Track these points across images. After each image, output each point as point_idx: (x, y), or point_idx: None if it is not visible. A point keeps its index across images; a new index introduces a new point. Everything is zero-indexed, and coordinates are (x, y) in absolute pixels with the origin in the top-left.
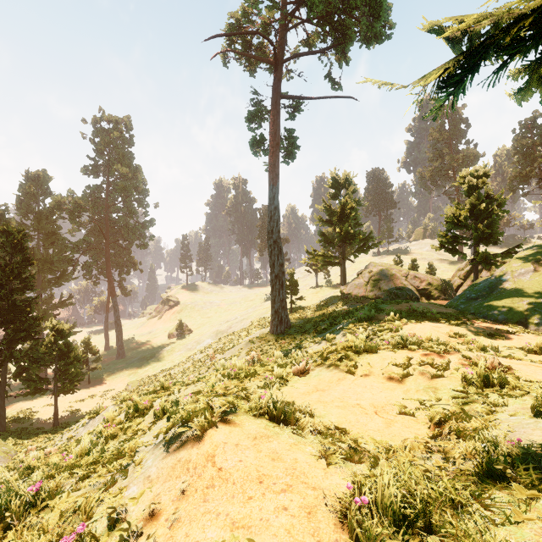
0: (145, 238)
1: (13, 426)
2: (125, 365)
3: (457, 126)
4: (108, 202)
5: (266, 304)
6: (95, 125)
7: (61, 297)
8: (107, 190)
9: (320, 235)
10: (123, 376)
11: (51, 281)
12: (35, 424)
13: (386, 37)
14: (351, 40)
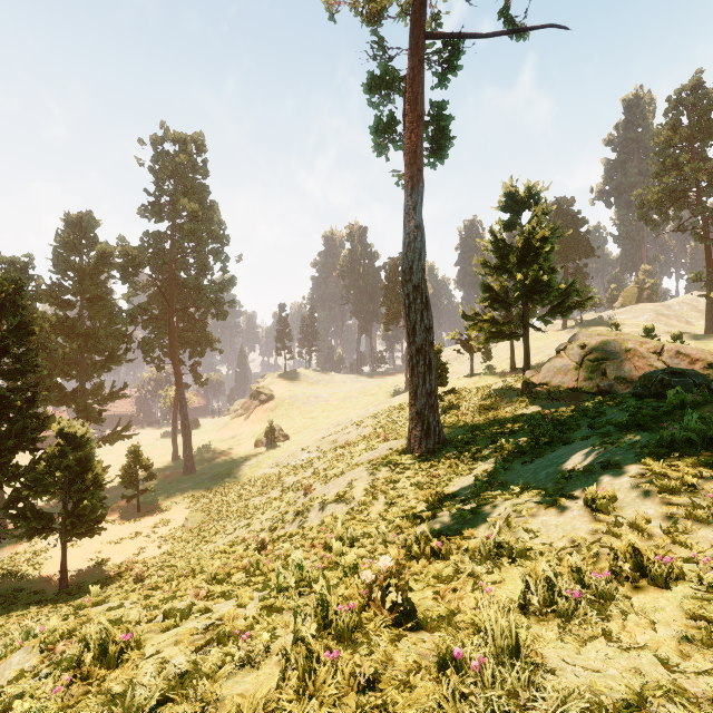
0: (223, 305)
1: (4, 583)
2: (192, 485)
3: (706, 117)
4: (173, 255)
5: (395, 400)
6: (154, 146)
7: (112, 387)
8: (171, 237)
9: (484, 290)
10: (185, 502)
11: (96, 364)
12: (37, 582)
13: None
14: None
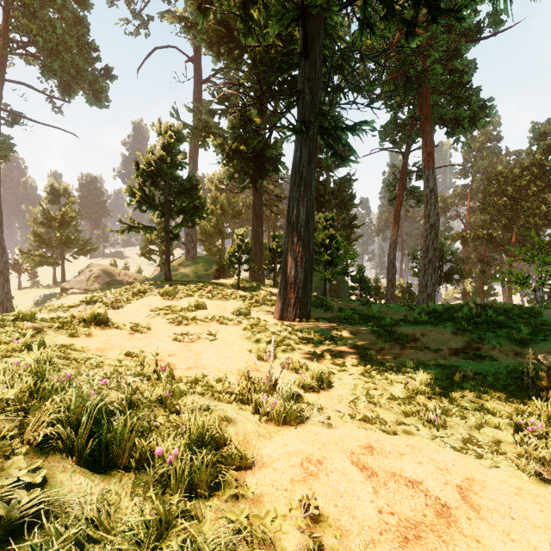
0: None
1: None
2: None
3: None
4: None
5: None
6: None
7: None
8: None
9: (35, 236)
10: None
11: None
12: None
13: (105, 106)
14: (76, 94)
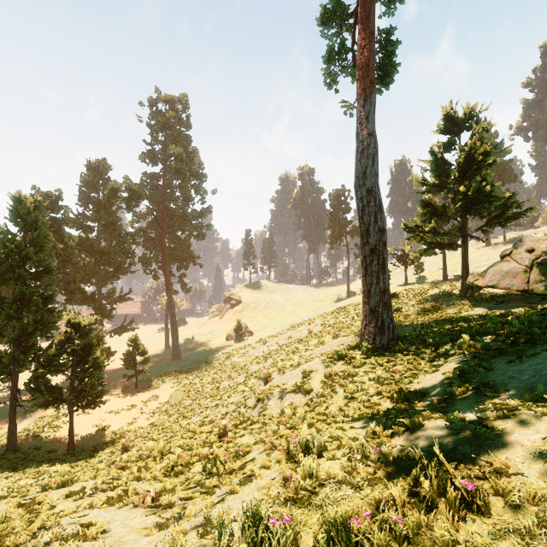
0: (202, 228)
1: (29, 442)
2: (178, 368)
3: None
4: (165, 190)
5: (339, 304)
6: (150, 106)
7: (121, 291)
8: (163, 176)
9: (423, 206)
10: (171, 382)
11: (108, 274)
12: (53, 442)
13: None
14: None
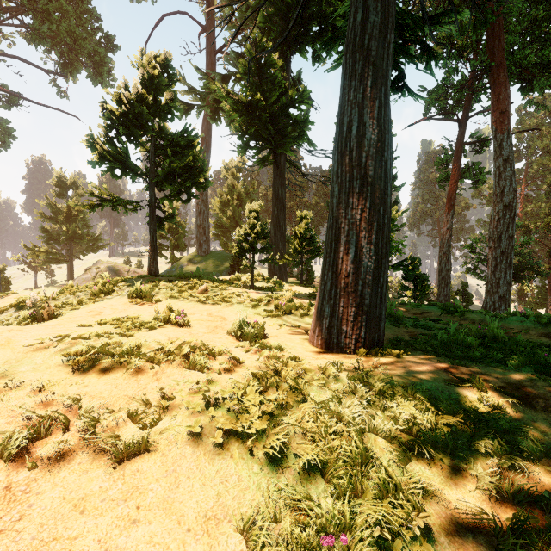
0: None
1: None
2: None
3: None
4: None
5: None
6: None
7: None
8: None
9: (43, 231)
10: None
11: None
12: None
13: (110, 85)
14: (78, 71)
